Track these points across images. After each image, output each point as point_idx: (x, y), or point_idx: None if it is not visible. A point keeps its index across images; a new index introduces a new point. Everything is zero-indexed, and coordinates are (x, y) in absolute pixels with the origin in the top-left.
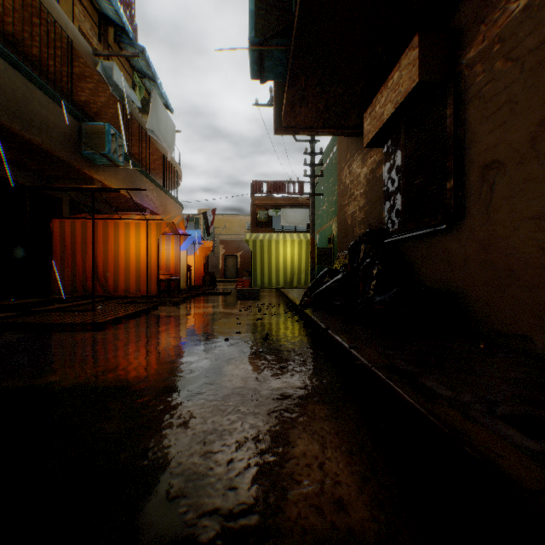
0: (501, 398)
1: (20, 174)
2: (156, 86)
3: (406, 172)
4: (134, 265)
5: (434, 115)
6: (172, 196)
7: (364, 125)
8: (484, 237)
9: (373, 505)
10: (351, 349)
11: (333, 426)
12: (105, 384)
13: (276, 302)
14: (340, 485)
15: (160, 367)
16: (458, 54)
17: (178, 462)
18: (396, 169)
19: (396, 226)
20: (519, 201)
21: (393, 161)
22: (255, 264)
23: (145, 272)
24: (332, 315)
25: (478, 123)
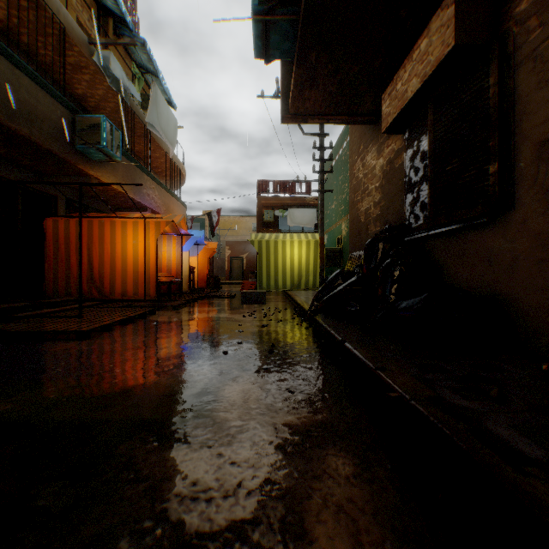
0: None
1: (10, 169)
2: (158, 81)
3: (435, 157)
4: (131, 266)
5: (472, 86)
6: (175, 195)
7: (383, 108)
8: (541, 230)
9: None
10: (377, 371)
11: (366, 496)
12: (65, 416)
13: (283, 306)
14: None
15: (141, 390)
16: (503, 10)
17: None
18: (421, 155)
19: (421, 222)
20: None
21: (417, 147)
22: (260, 265)
23: (143, 274)
24: (347, 323)
25: (532, 89)
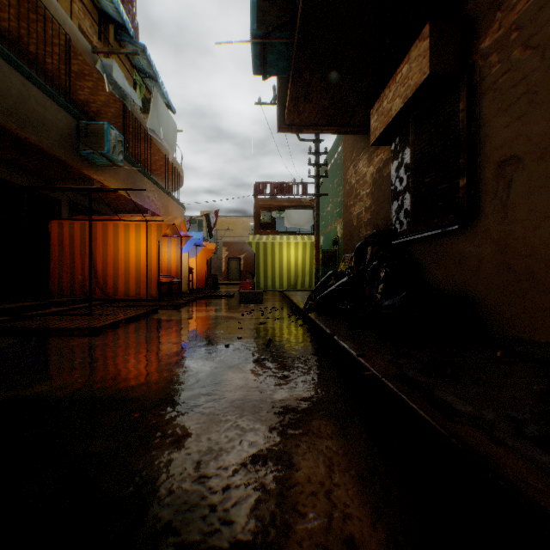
0: (529, 416)
1: (17, 174)
2: (157, 85)
3: (415, 170)
4: (134, 267)
5: (446, 109)
6: (174, 197)
7: (371, 122)
8: (500, 237)
9: (389, 545)
10: (358, 357)
11: (341, 445)
12: (95, 395)
13: (279, 306)
14: (350, 519)
15: (156, 376)
16: (472, 44)
17: (167, 489)
18: (404, 167)
19: (404, 227)
20: (540, 199)
21: (402, 159)
22: (258, 266)
23: (145, 275)
24: (338, 320)
25: (493, 116)
